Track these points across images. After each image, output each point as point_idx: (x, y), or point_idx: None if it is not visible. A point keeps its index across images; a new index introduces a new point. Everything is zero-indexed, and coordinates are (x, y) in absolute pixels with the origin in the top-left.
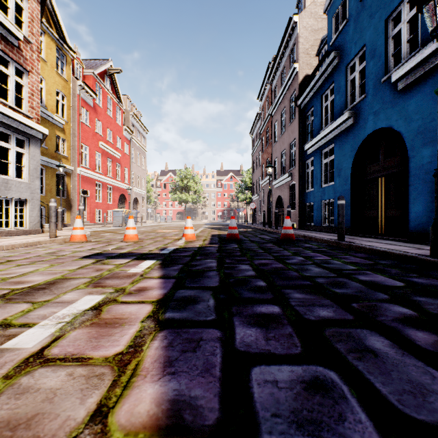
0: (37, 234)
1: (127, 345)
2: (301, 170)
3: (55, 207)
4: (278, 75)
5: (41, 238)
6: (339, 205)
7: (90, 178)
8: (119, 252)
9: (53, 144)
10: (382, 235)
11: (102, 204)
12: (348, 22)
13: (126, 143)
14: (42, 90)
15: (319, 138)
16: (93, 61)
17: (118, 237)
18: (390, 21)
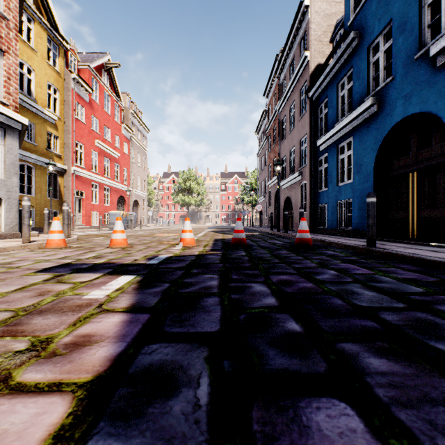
0: (15, 238)
1: None
2: (313, 168)
3: (29, 206)
4: (286, 67)
5: (12, 243)
6: (370, 204)
7: (86, 179)
8: (94, 262)
9: (44, 141)
10: (414, 239)
11: (99, 207)
12: None
13: (126, 142)
14: (32, 82)
15: (334, 131)
16: (89, 54)
17: (107, 241)
18: None
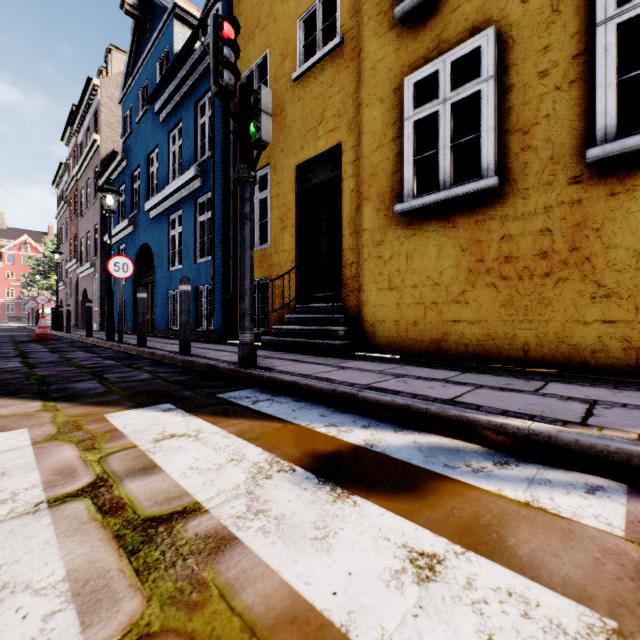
0: None
1: None
2: (104, 262)
3: None
4: (84, 130)
5: None
6: (88, 307)
7: None
8: None
9: None
10: (151, 332)
11: None
12: (133, 134)
13: None
14: None
15: (114, 233)
16: None
17: None
18: (151, 159)
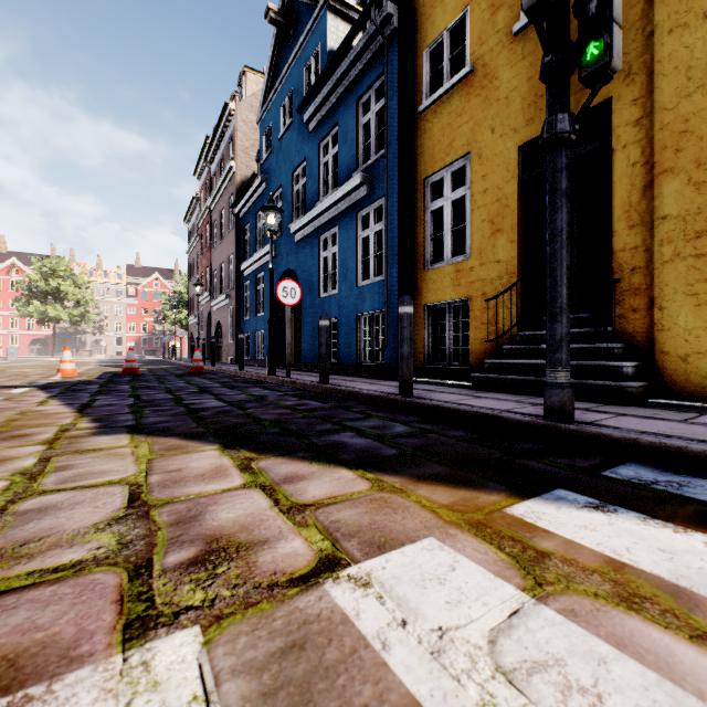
0: None
1: (40, 402)
2: (239, 292)
3: None
4: (217, 160)
5: None
6: (240, 339)
7: None
8: None
9: None
10: (293, 366)
11: None
12: (273, 153)
13: None
14: None
15: (252, 262)
16: None
17: None
18: (295, 176)
